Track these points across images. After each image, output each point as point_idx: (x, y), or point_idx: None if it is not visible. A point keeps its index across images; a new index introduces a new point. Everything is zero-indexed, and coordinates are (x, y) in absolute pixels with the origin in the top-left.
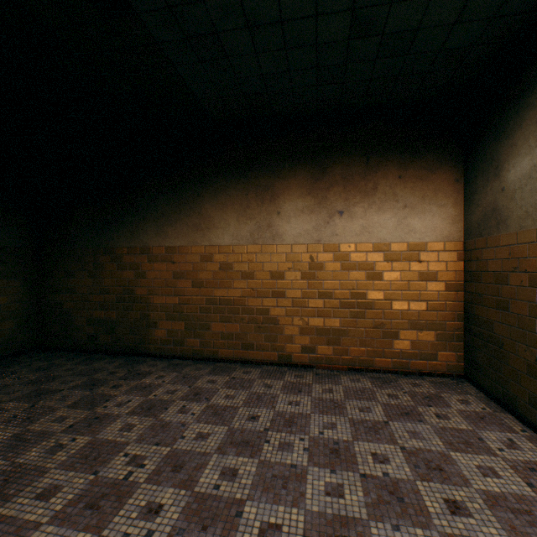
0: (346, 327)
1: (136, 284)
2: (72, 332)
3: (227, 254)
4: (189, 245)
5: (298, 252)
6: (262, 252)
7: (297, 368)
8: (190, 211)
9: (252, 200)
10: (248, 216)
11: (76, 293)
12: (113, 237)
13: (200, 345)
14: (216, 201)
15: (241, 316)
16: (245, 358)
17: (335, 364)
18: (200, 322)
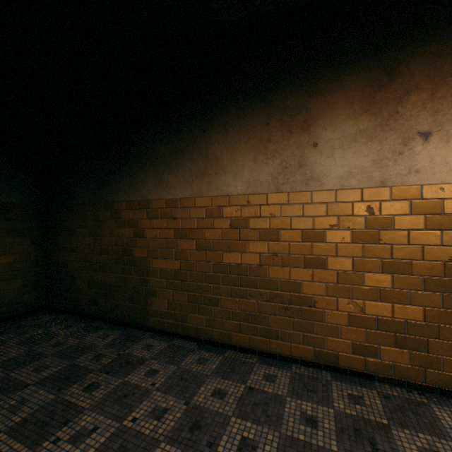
0: (436, 323)
1: (134, 243)
2: (75, 294)
3: (240, 207)
4: (192, 196)
5: (346, 202)
6: (289, 203)
7: (346, 377)
8: (193, 154)
9: (274, 131)
10: (269, 153)
11: (78, 252)
12: (112, 191)
13: (205, 323)
14: (226, 138)
15: (259, 291)
16: (265, 349)
17: (413, 380)
18: (205, 294)
